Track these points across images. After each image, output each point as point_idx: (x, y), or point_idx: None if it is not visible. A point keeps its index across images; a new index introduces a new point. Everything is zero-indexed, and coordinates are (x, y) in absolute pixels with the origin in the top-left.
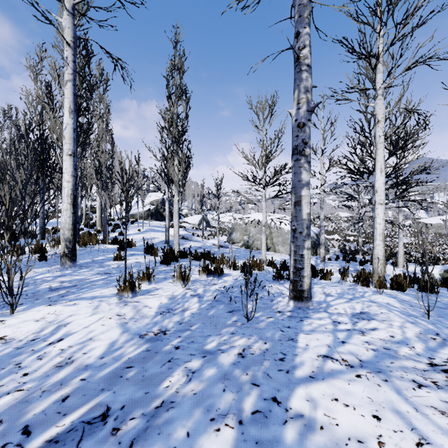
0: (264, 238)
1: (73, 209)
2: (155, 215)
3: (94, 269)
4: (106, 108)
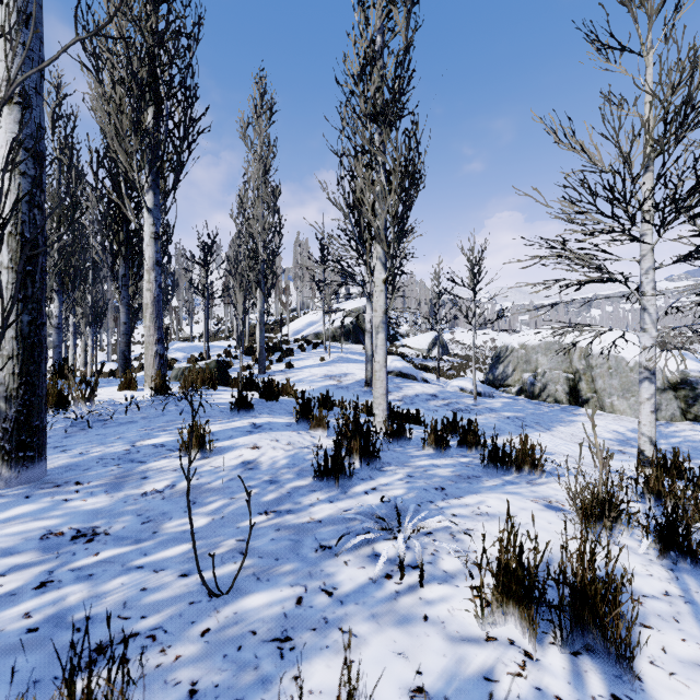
0: (648, 387)
1: (21, 287)
2: (354, 335)
3: (64, 504)
4: (269, 149)
